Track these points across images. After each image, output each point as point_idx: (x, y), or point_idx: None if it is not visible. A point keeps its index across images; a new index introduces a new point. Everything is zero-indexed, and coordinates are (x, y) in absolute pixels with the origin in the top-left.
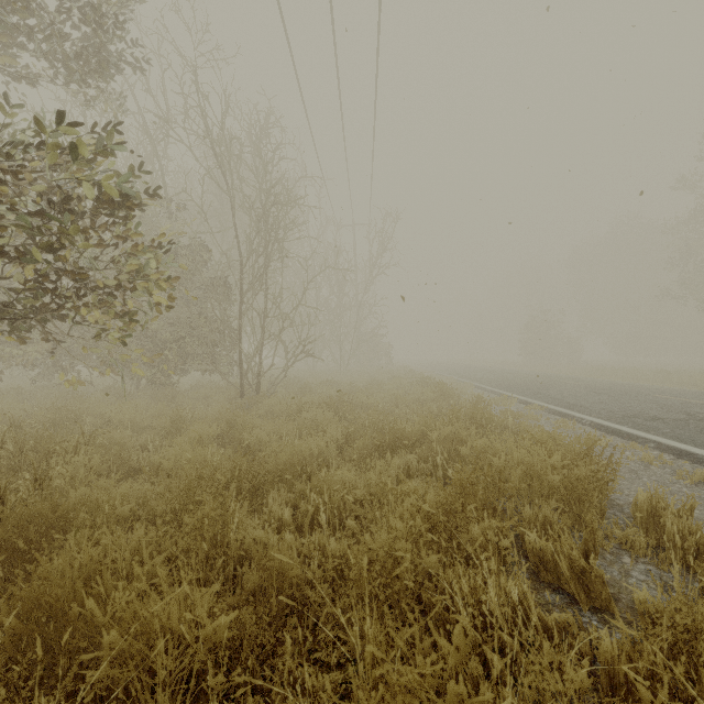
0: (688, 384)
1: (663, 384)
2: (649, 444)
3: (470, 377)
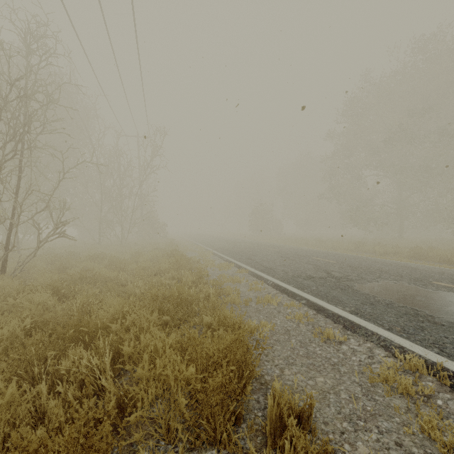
0: (330, 247)
1: (320, 247)
2: (302, 301)
3: (214, 246)
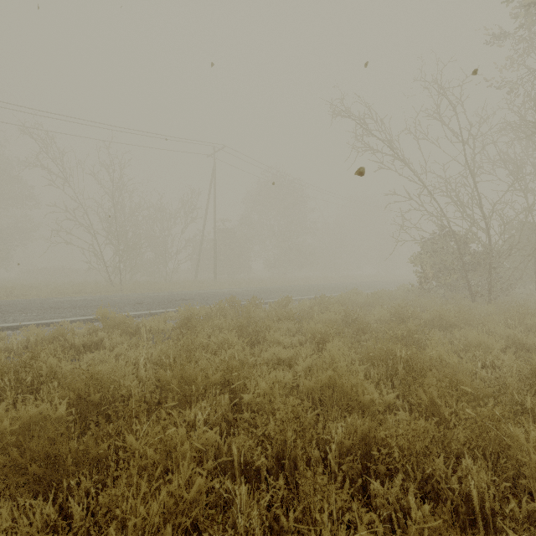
0: None
1: None
2: None
3: None
